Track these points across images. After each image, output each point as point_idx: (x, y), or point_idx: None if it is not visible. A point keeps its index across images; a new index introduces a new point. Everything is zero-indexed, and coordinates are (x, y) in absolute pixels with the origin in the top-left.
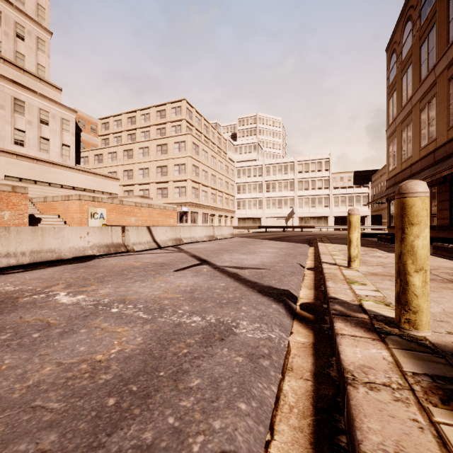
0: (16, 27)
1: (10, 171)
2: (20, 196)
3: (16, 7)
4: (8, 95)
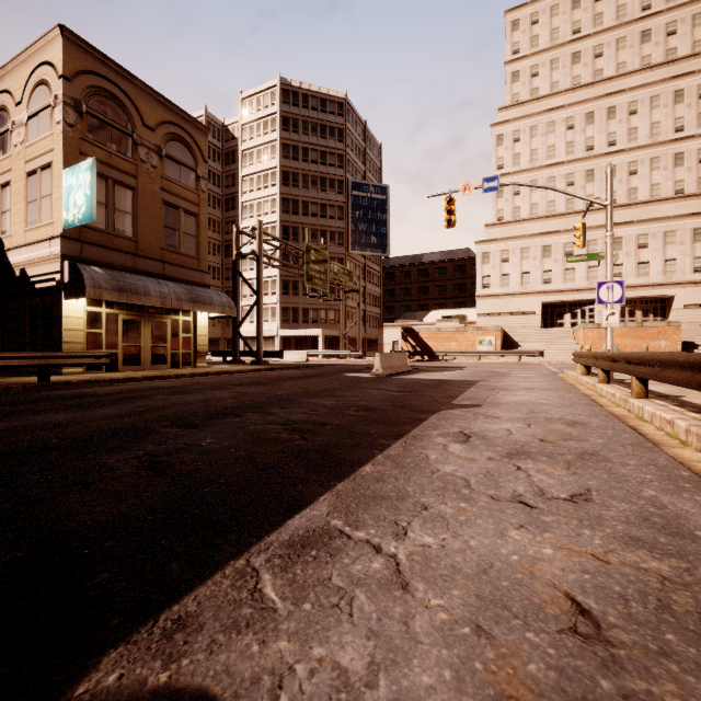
0: (698, 154)
1: (689, 300)
2: (673, 329)
3: (698, 135)
4: (687, 230)
